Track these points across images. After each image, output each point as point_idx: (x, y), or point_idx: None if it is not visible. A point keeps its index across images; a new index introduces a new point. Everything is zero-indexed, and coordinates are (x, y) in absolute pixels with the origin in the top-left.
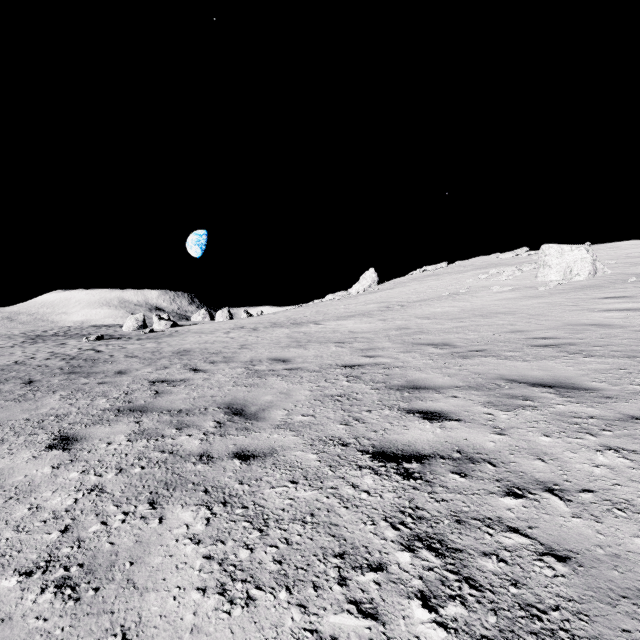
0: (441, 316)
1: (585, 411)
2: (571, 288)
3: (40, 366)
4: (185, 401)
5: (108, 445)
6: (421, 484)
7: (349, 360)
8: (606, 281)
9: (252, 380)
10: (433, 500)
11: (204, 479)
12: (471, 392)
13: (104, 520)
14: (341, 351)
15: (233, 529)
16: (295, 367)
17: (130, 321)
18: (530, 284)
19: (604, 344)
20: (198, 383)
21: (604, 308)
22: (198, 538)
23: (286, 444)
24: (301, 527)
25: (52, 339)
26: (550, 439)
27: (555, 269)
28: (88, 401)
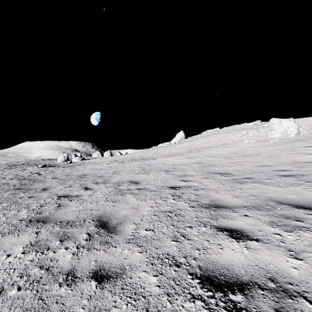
0: (220, 156)
1: None
2: (287, 141)
3: (4, 184)
4: (73, 213)
5: (7, 257)
6: None
7: (173, 183)
8: (305, 137)
9: (117, 197)
10: None
11: (62, 309)
12: (256, 212)
13: None
14: (168, 177)
15: None
16: (142, 187)
17: (60, 157)
18: (264, 139)
19: None
20: (85, 198)
21: (310, 152)
22: None
23: (133, 262)
24: None
25: (20, 166)
26: None
27: (277, 131)
28: (15, 212)
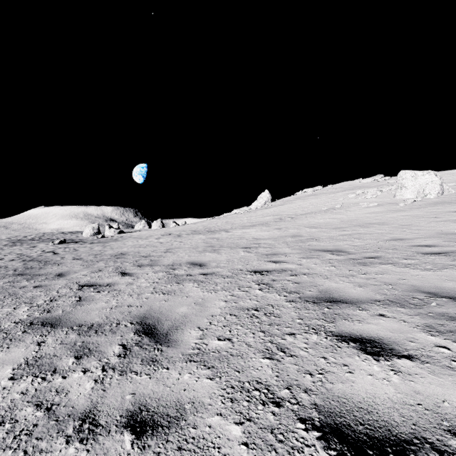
0: (325, 226)
1: None
2: (426, 204)
3: (0, 267)
4: (101, 312)
5: None
6: None
7: (257, 265)
8: (453, 198)
9: (170, 286)
10: None
11: None
12: (397, 309)
13: None
14: (249, 256)
15: None
16: (210, 272)
17: (88, 229)
18: (391, 201)
19: None
20: (121, 288)
21: None
22: None
23: (198, 396)
24: None
25: (28, 243)
26: None
27: (410, 189)
28: (10, 309)
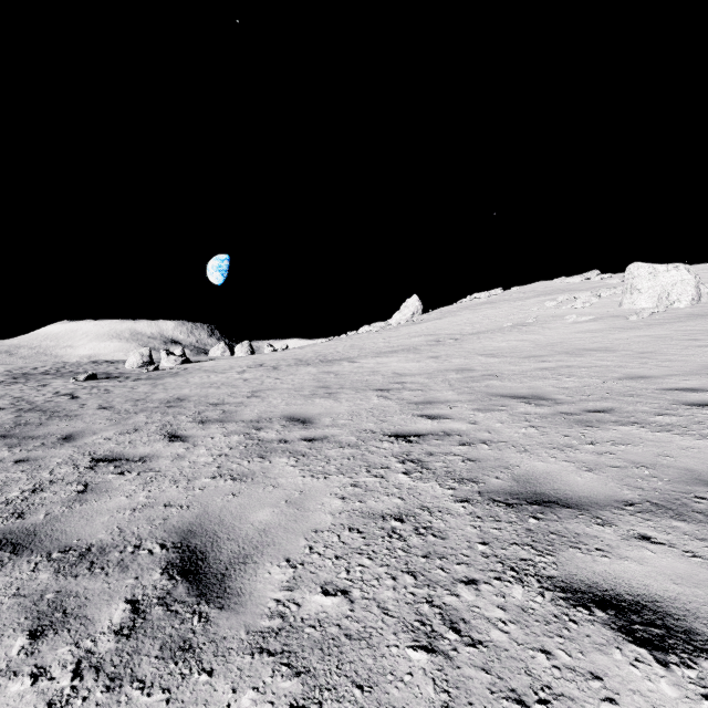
0: (511, 353)
1: None
2: (673, 317)
3: None
4: (113, 518)
5: None
6: None
7: (401, 423)
8: None
9: (248, 463)
10: None
11: None
12: (673, 524)
13: None
14: (386, 405)
15: None
16: (319, 435)
17: (134, 356)
18: (615, 312)
19: None
20: (161, 467)
21: None
22: None
23: None
24: None
25: (37, 378)
26: None
27: (646, 294)
28: None
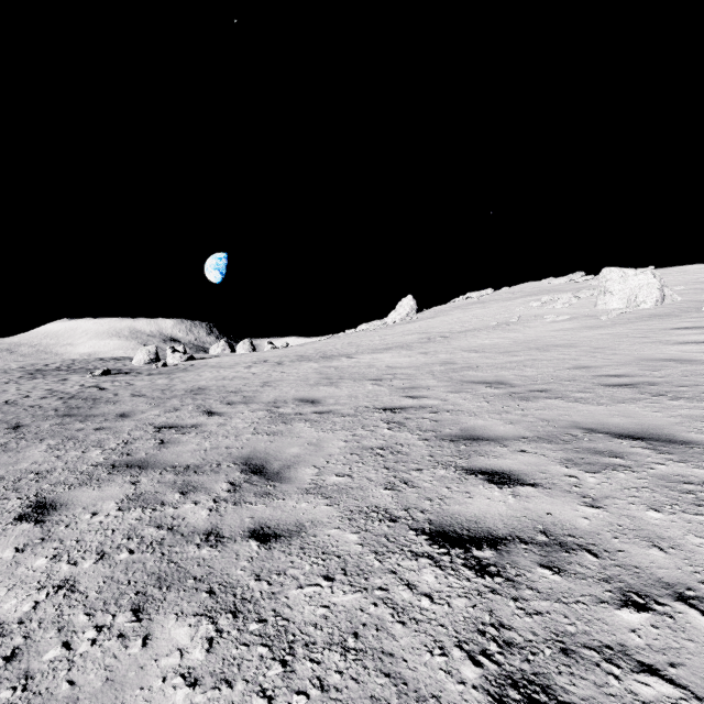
0: (491, 349)
1: (695, 474)
2: (637, 317)
3: (33, 407)
4: (194, 454)
5: (92, 516)
6: (501, 584)
7: (389, 401)
8: (676, 309)
9: (275, 426)
10: (522, 612)
11: (210, 571)
12: (543, 445)
13: (68, 640)
14: (379, 390)
15: (245, 659)
16: (326, 410)
17: (141, 354)
18: (589, 313)
19: (690, 384)
20: (212, 430)
21: (679, 340)
22: (194, 675)
23: (317, 517)
24: (341, 658)
25: (53, 374)
26: (661, 515)
27: (617, 296)
28: (79, 453)
